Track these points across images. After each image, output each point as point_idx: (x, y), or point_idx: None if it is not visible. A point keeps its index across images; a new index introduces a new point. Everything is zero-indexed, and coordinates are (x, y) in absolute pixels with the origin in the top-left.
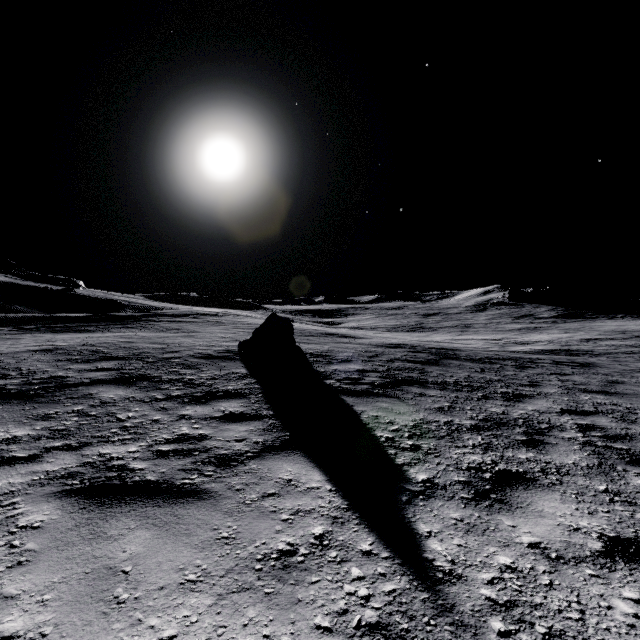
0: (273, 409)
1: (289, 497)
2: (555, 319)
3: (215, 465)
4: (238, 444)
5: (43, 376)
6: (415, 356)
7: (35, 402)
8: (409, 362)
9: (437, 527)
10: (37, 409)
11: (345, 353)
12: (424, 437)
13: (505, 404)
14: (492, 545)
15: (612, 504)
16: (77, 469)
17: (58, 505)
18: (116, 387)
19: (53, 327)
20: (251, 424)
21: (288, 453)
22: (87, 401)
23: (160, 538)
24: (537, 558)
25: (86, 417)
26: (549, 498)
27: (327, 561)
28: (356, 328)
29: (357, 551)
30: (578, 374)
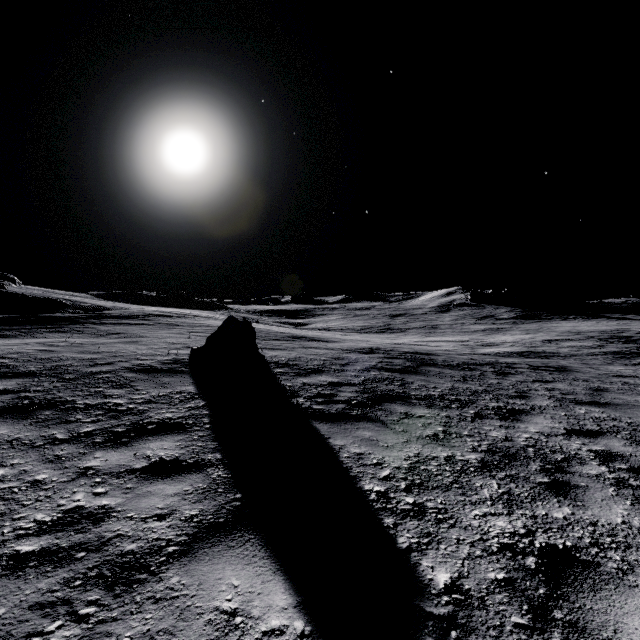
0: (222, 450)
1: None
2: (515, 320)
3: (105, 585)
4: (158, 525)
5: None
6: (391, 363)
7: None
8: (386, 371)
9: None
10: None
11: (315, 361)
12: (426, 488)
13: (504, 425)
14: None
15: None
16: None
17: None
18: (0, 422)
19: None
20: (186, 480)
21: (236, 540)
22: None
23: None
24: None
25: None
26: (635, 608)
27: None
28: (324, 329)
29: None
30: (560, 381)
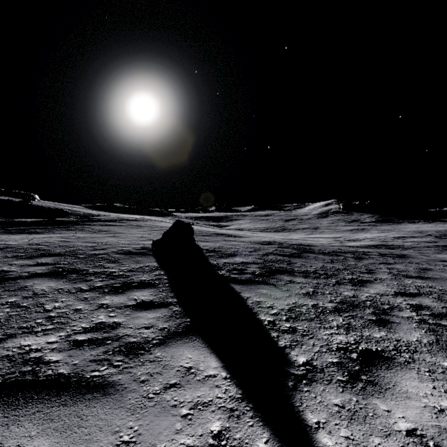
0: (177, 297)
1: (189, 387)
2: (374, 223)
3: (124, 354)
4: (146, 331)
5: None
6: (283, 251)
7: None
8: (279, 255)
9: (323, 416)
10: None
11: (232, 249)
12: (298, 319)
13: (353, 288)
14: (375, 435)
15: None
16: None
17: None
18: (49, 280)
19: (10, 229)
20: (158, 311)
21: (188, 339)
22: (21, 293)
23: None
24: None
25: (17, 308)
26: (409, 377)
27: None
28: (238, 229)
29: None
30: (399, 263)
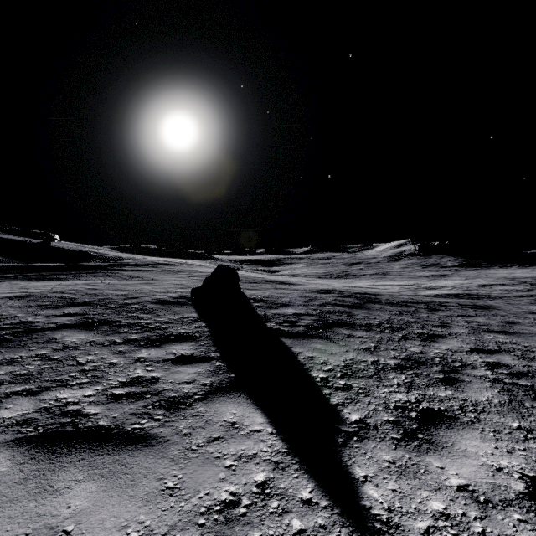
0: (220, 351)
1: (233, 441)
2: (457, 268)
3: (165, 408)
4: (187, 386)
5: (13, 321)
6: (343, 300)
7: (2, 347)
8: (338, 306)
9: (372, 471)
10: (3, 354)
11: (283, 298)
12: (354, 377)
13: (422, 344)
14: (424, 489)
15: (527, 442)
16: (33, 415)
17: (9, 455)
18: (79, 331)
19: (29, 275)
20: (200, 366)
21: (233, 395)
22: (51, 345)
23: (106, 491)
24: (467, 502)
25: (48, 361)
26: (470, 437)
27: (269, 513)
28: (292, 275)
29: (298, 500)
30: (480, 316)
